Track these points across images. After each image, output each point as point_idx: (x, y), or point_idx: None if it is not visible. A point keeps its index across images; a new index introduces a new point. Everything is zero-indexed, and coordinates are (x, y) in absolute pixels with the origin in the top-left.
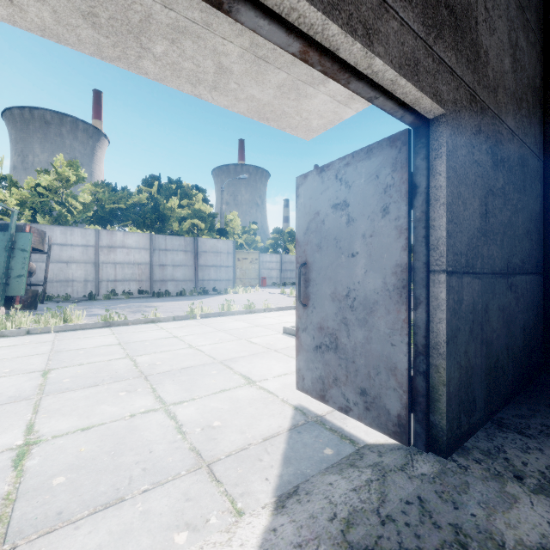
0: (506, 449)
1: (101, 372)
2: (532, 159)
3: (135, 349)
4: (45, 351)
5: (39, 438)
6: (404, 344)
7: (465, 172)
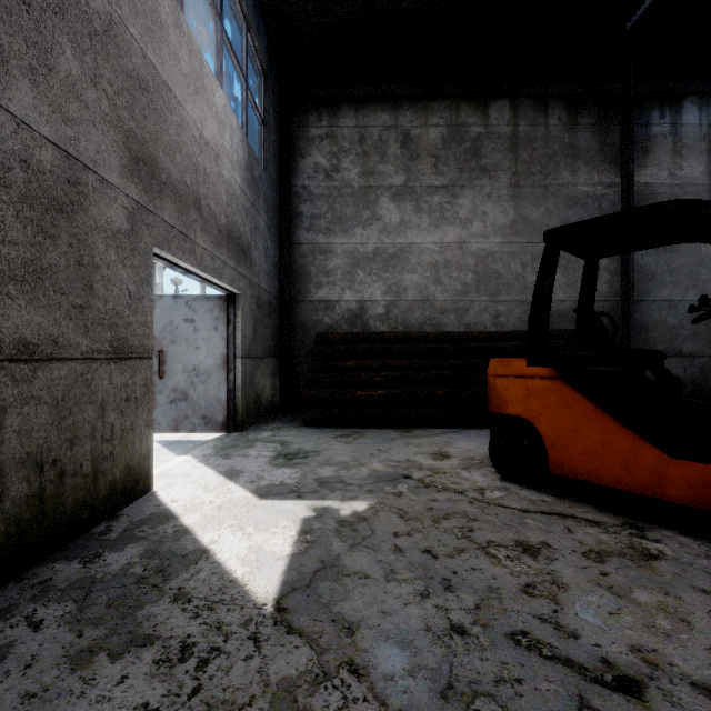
0: (262, 427)
1: None
2: (274, 300)
3: None
4: None
5: None
6: (225, 389)
7: (248, 315)
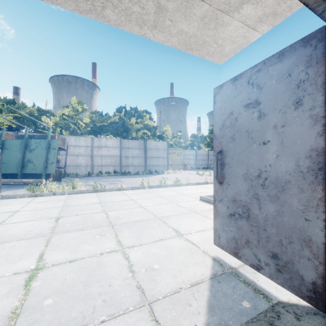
0: None
1: (87, 221)
2: None
3: (108, 206)
4: (60, 205)
5: (44, 265)
6: (320, 220)
7: None
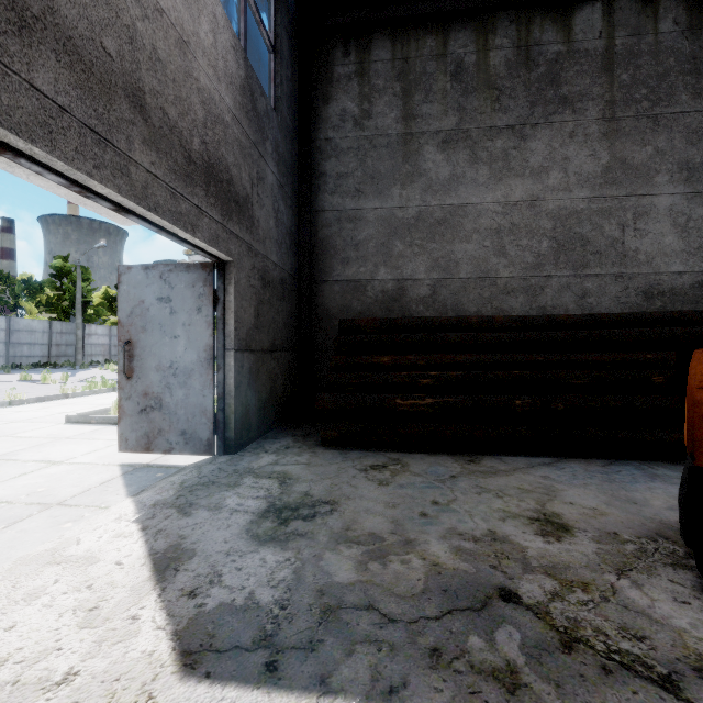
0: (265, 445)
1: None
2: (289, 279)
3: None
4: None
5: None
6: (211, 394)
7: (245, 292)
